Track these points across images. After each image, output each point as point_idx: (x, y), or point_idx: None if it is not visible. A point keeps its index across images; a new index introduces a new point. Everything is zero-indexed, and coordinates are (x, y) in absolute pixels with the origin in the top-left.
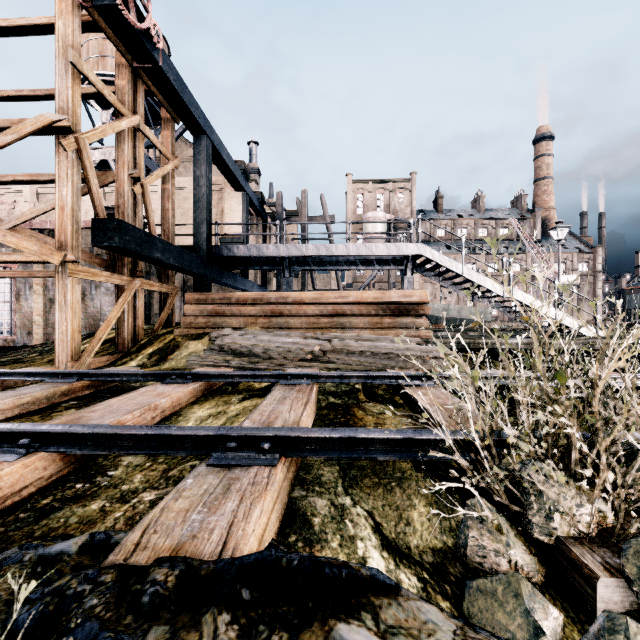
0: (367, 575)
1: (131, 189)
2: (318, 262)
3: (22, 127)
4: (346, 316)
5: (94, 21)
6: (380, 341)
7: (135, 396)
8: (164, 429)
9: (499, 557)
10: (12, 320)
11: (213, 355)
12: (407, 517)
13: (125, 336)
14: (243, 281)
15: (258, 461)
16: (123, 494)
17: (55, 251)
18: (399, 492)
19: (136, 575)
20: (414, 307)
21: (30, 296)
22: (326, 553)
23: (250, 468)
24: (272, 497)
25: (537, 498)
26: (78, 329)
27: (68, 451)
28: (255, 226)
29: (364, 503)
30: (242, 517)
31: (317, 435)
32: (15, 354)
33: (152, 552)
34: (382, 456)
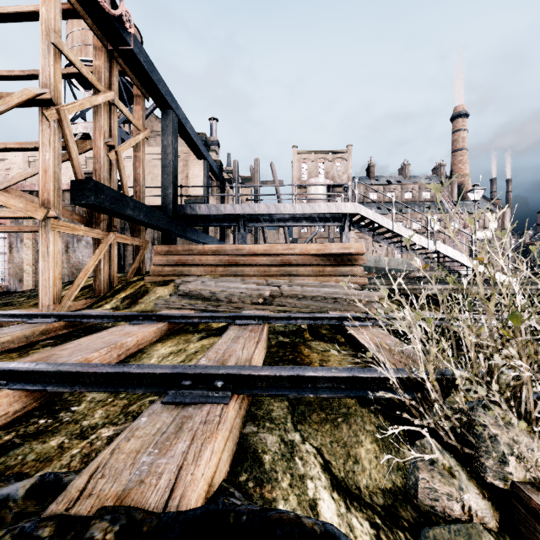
0: (321, 533)
1: (107, 155)
2: (268, 219)
3: (10, 99)
4: (293, 265)
5: (74, 8)
6: (322, 287)
7: (104, 335)
8: (124, 367)
9: (452, 501)
10: (6, 269)
11: (177, 299)
12: (355, 454)
13: (101, 283)
14: (204, 236)
15: (211, 399)
16: (83, 430)
17: (38, 208)
18: (346, 428)
19: (75, 529)
20: (352, 258)
21: (21, 248)
22: (276, 494)
23: (203, 406)
24: (223, 436)
25: (490, 441)
26: (59, 276)
27: (32, 388)
28: (215, 189)
29: (313, 439)
30: (192, 459)
31: (267, 373)
32: (6, 298)
33: (96, 500)
34: (329, 394)
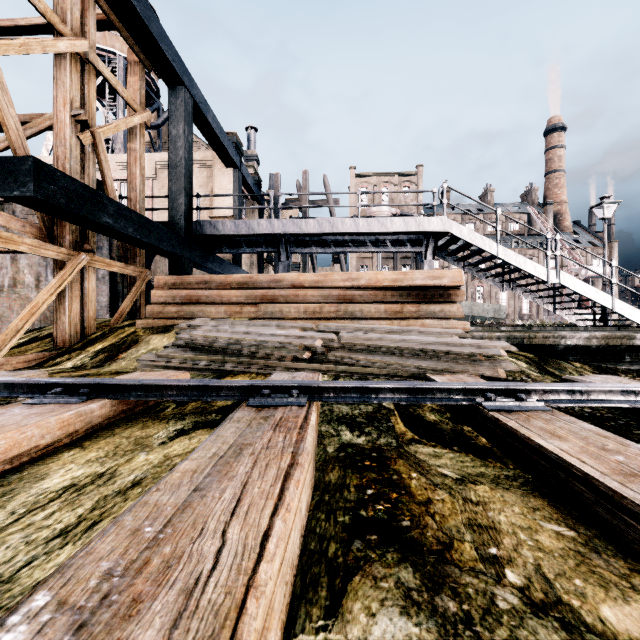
0: None
1: (76, 136)
2: (320, 245)
3: None
4: (356, 304)
5: None
6: (407, 333)
7: None
8: None
9: None
10: None
11: (174, 353)
12: None
13: (66, 328)
14: (234, 269)
15: None
16: None
17: None
18: None
19: None
20: (444, 292)
21: None
22: None
23: None
24: None
25: None
26: None
27: None
28: (250, 211)
29: None
30: None
31: None
32: None
33: None
34: None
